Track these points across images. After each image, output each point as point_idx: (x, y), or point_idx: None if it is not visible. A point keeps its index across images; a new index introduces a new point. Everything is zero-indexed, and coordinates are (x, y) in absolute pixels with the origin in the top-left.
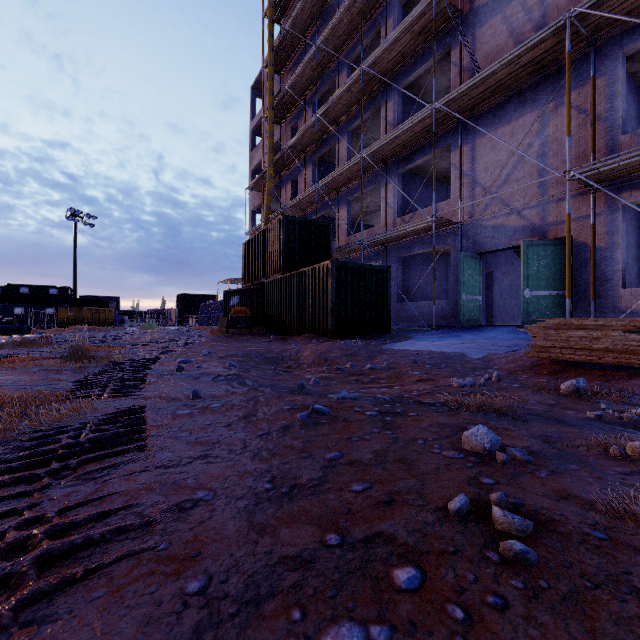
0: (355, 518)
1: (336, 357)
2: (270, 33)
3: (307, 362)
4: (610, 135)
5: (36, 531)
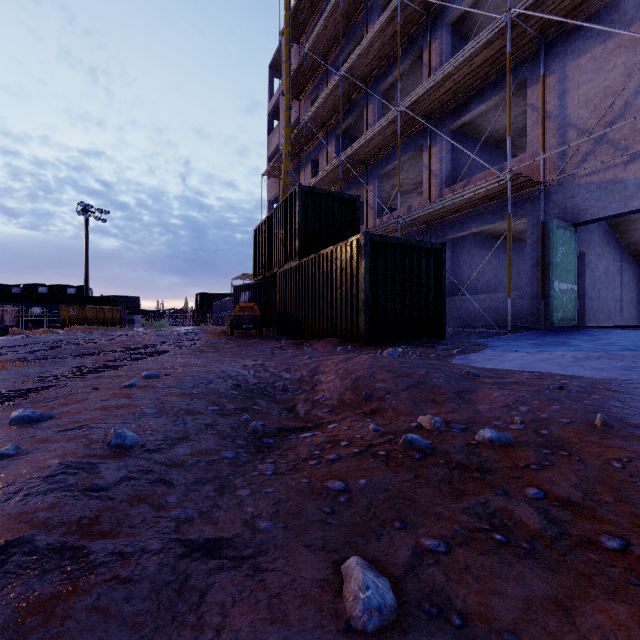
0: None
1: (387, 391)
2: None
3: (329, 399)
4: None
5: None
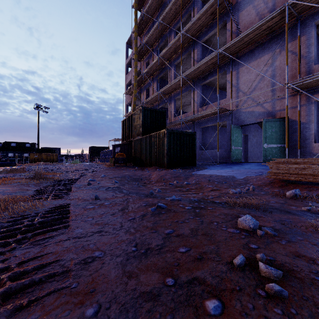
0: (182, 268)
1: (169, 178)
2: (135, 15)
3: (154, 180)
4: (308, 65)
5: (3, 276)
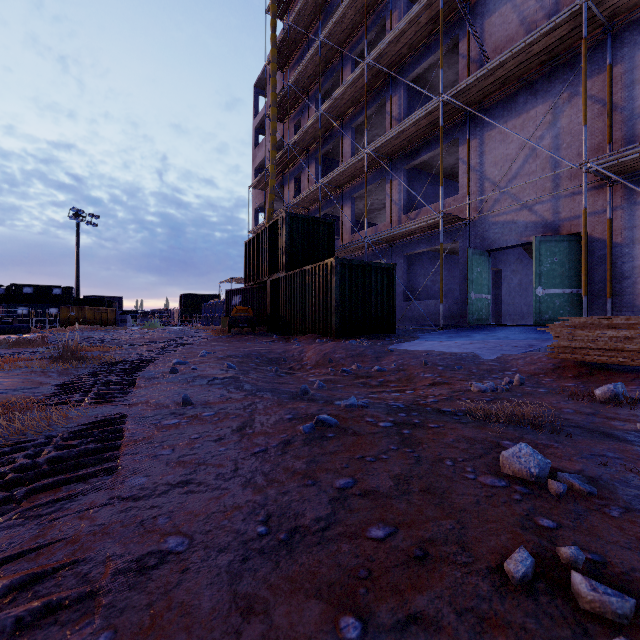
0: (379, 586)
1: (341, 358)
2: (273, 29)
3: (310, 363)
4: (628, 125)
5: None
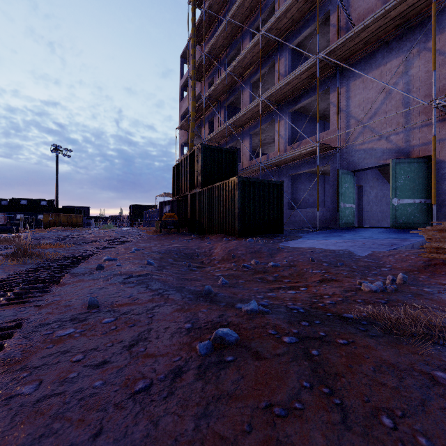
0: None
1: (242, 254)
2: (193, 14)
3: (218, 258)
4: None
5: None
